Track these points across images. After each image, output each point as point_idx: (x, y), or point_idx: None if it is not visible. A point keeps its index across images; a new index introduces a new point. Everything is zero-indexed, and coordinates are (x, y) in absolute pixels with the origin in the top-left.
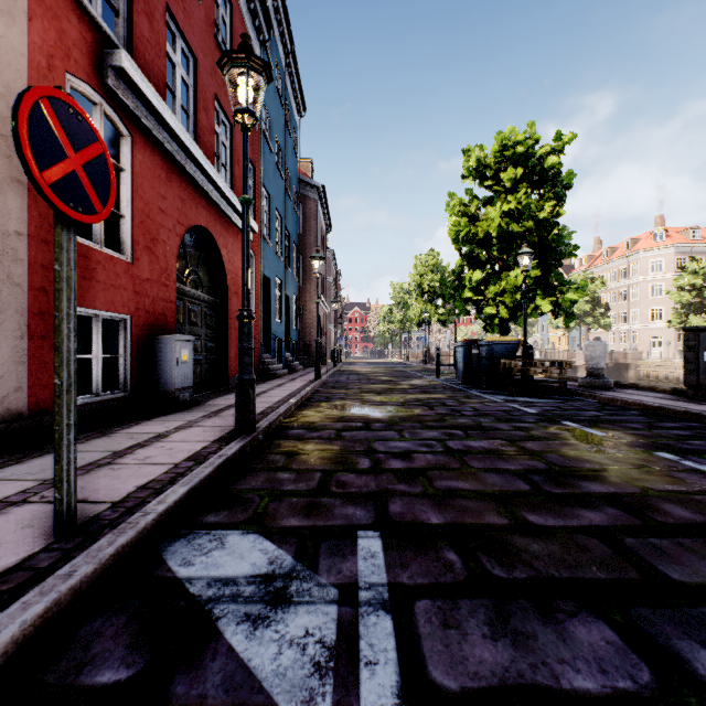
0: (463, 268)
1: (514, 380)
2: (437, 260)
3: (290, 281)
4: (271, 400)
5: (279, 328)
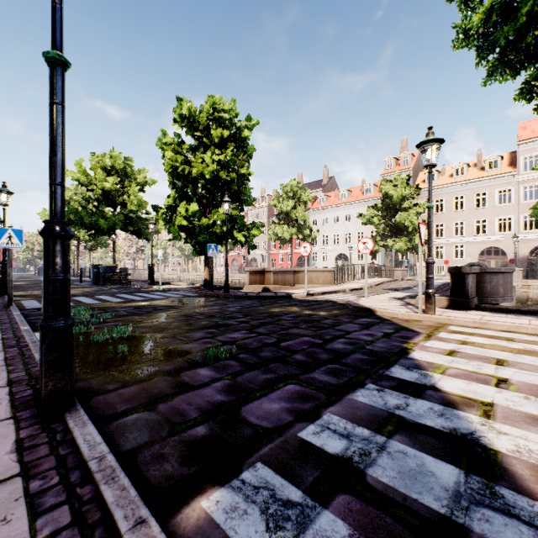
0: None
1: None
2: None
3: None
4: None
5: None
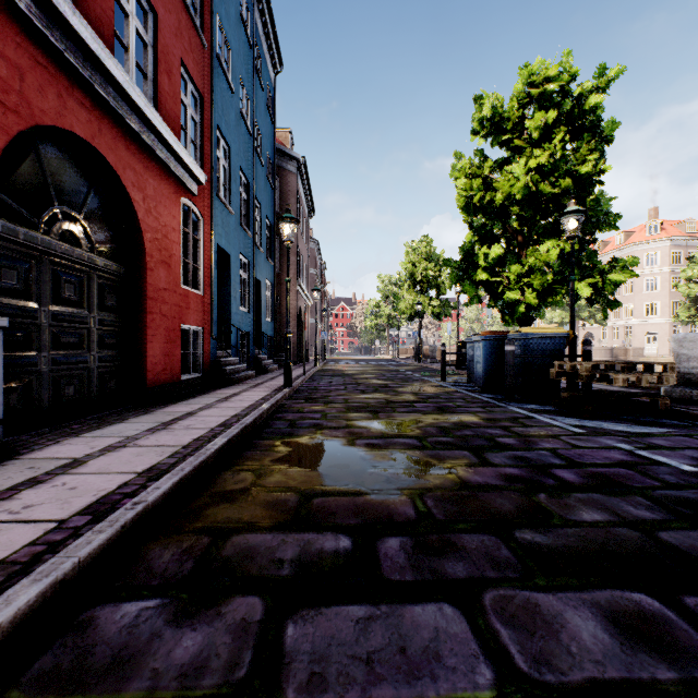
0: (474, 244)
1: (576, 390)
2: (430, 248)
3: (262, 264)
4: (177, 442)
5: (245, 318)
